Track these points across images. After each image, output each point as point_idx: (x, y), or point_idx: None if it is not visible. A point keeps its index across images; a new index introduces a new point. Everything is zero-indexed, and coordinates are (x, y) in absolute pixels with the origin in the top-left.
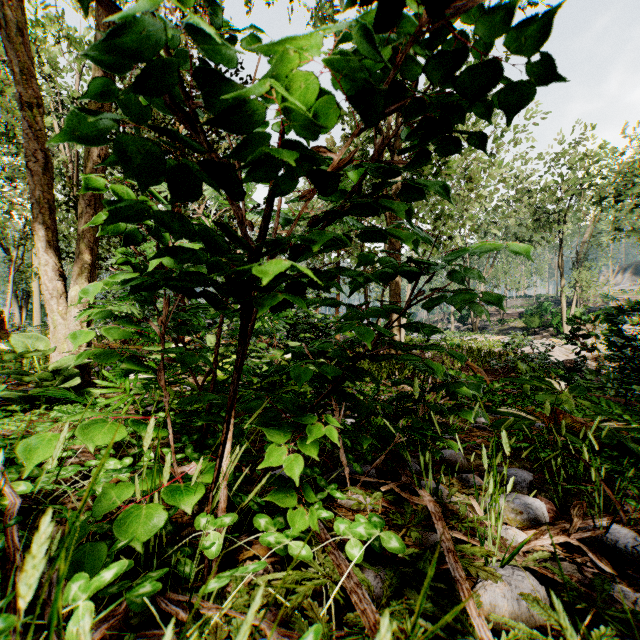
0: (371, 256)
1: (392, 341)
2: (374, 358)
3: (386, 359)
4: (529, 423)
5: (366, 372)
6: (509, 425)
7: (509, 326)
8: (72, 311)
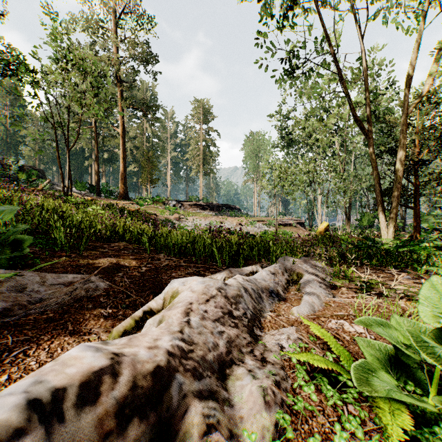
0: None
1: None
2: None
3: None
4: None
5: None
6: None
7: None
8: (390, 231)
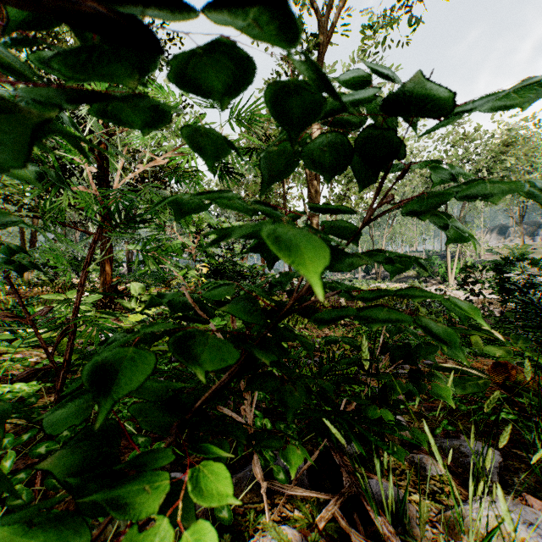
0: (303, 138)
1: (336, 283)
2: (313, 316)
3: (339, 319)
4: (484, 383)
5: (295, 337)
6: (462, 387)
7: (405, 275)
8: None
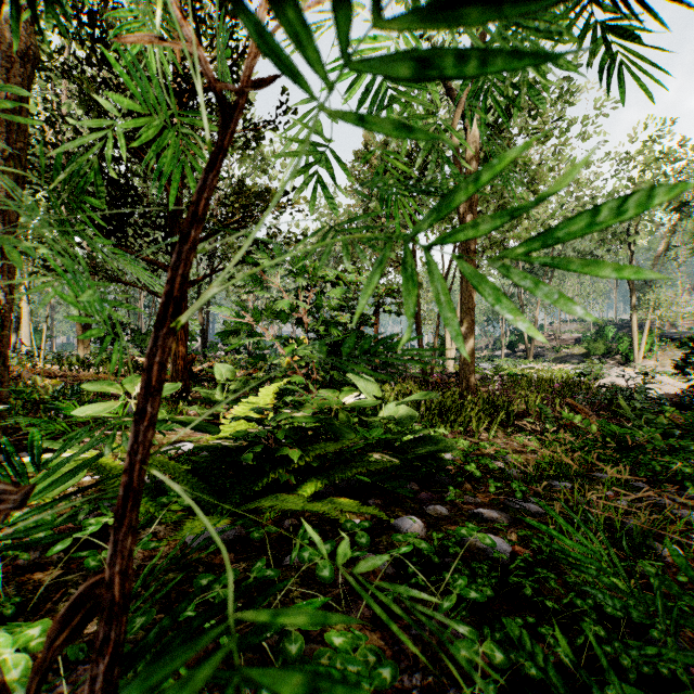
0: None
1: None
2: None
3: None
4: None
5: None
6: None
7: (568, 353)
8: None
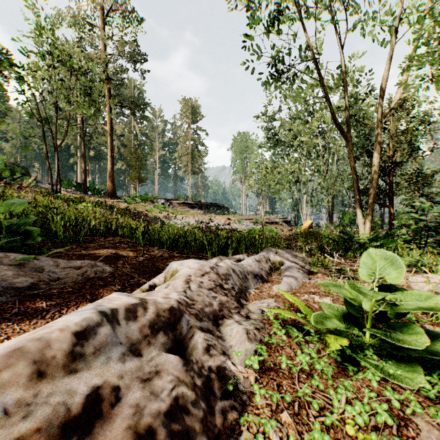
0: None
1: None
2: None
3: None
4: None
5: None
6: None
7: None
8: (367, 227)
